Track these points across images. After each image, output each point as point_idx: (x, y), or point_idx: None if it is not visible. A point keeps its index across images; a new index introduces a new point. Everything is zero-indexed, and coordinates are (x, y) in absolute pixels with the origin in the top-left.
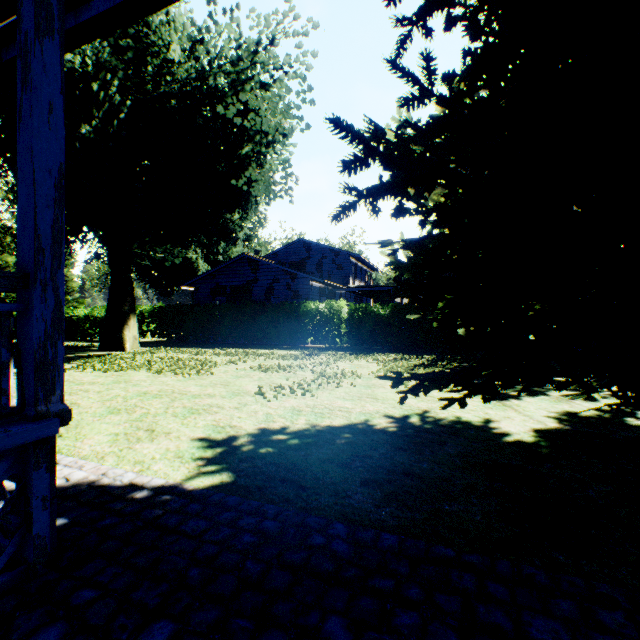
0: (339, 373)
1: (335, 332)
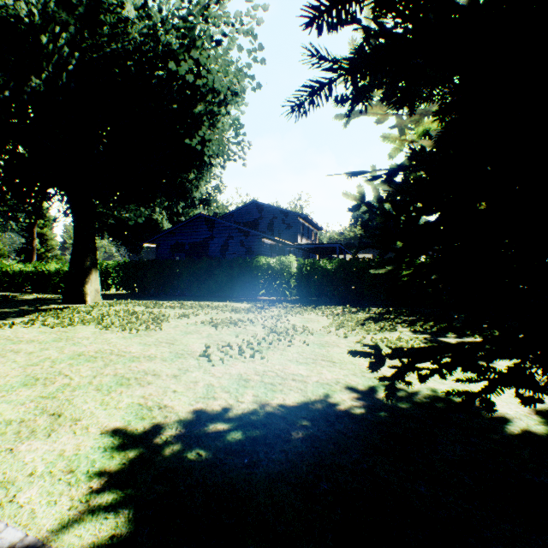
0: (290, 328)
1: (285, 285)
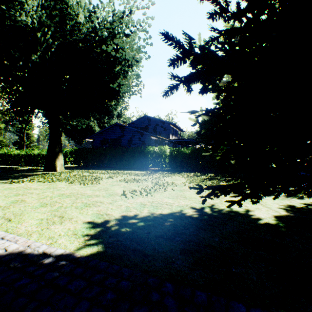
0: (165, 183)
1: (163, 162)
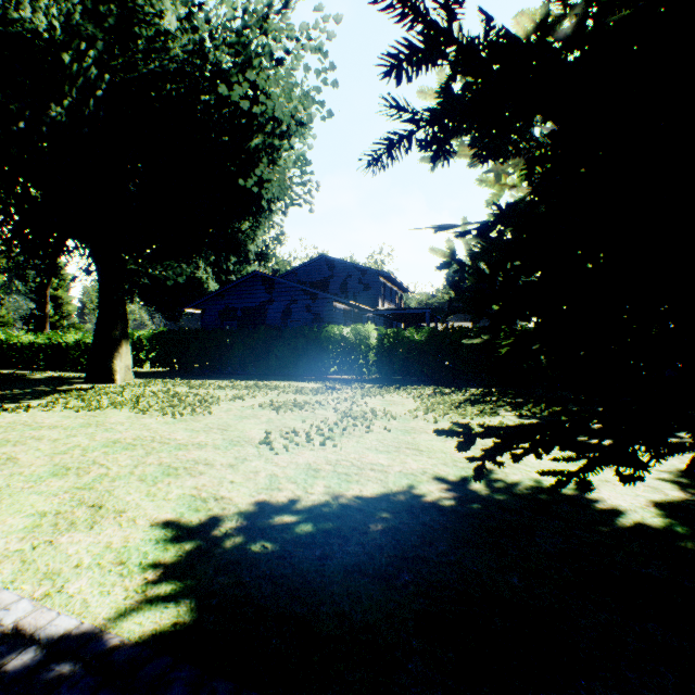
0: (368, 412)
1: (362, 361)
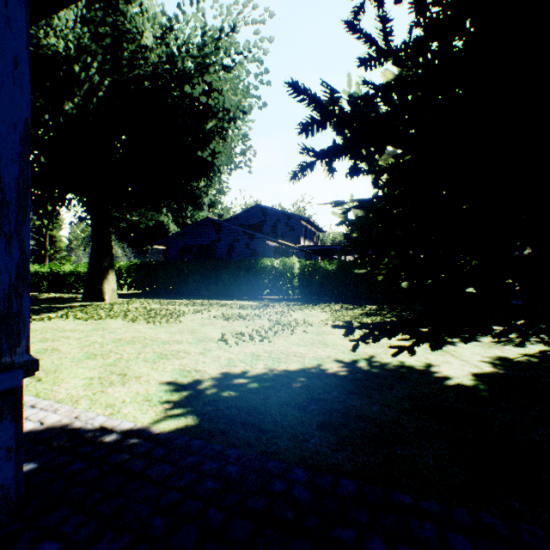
0: (293, 321)
1: (288, 285)
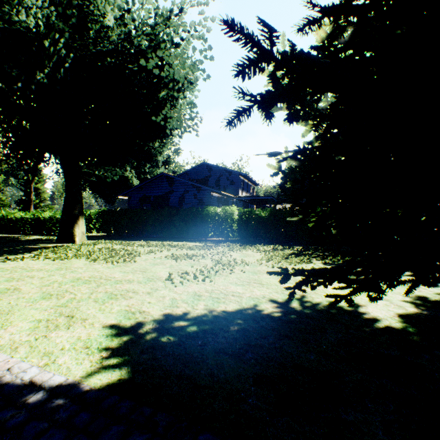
0: (232, 261)
1: (229, 229)
